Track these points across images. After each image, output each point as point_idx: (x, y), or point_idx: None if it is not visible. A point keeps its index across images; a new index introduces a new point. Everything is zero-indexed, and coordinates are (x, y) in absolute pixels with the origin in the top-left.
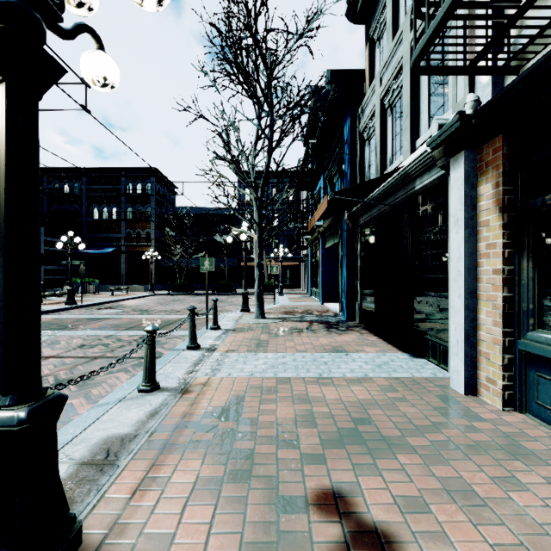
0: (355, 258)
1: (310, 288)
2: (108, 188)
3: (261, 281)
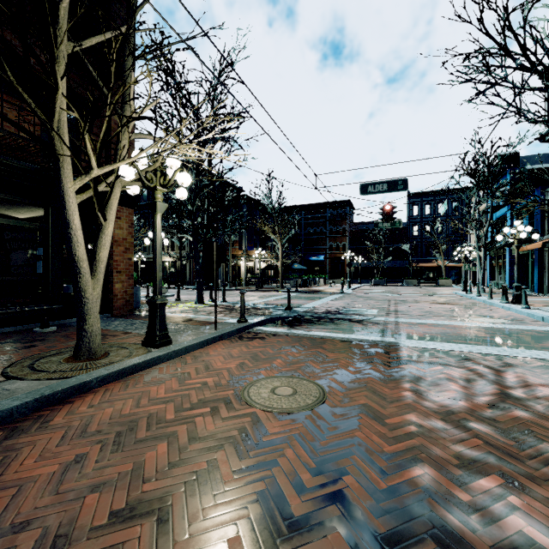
0: (544, 263)
1: (489, 282)
2: (317, 216)
3: (484, 274)
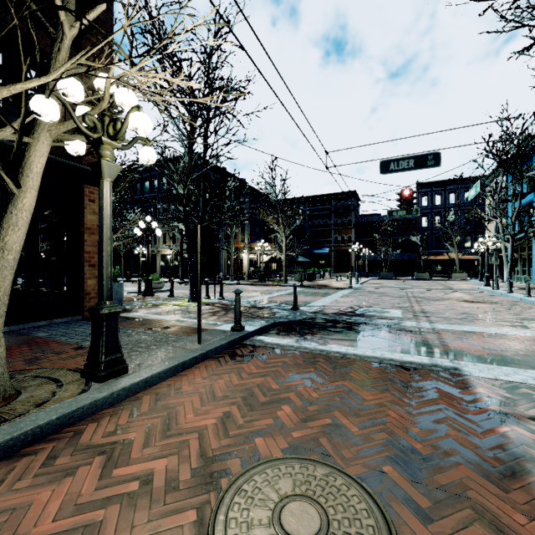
0: None
1: None
2: (321, 208)
3: (511, 268)
